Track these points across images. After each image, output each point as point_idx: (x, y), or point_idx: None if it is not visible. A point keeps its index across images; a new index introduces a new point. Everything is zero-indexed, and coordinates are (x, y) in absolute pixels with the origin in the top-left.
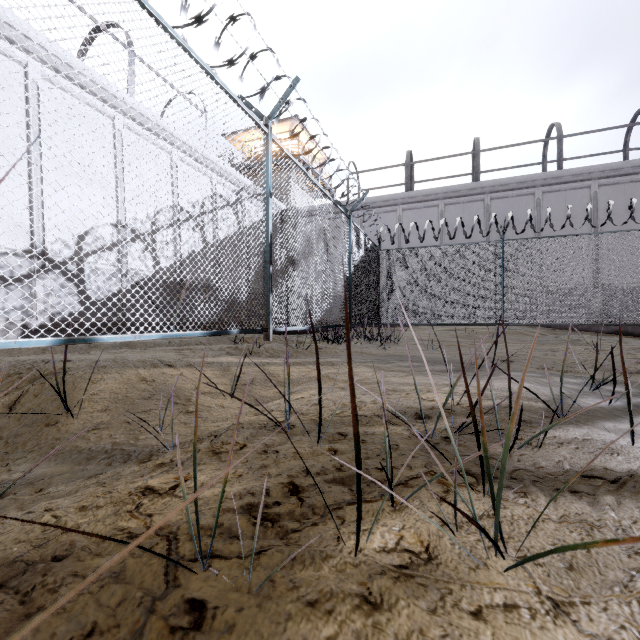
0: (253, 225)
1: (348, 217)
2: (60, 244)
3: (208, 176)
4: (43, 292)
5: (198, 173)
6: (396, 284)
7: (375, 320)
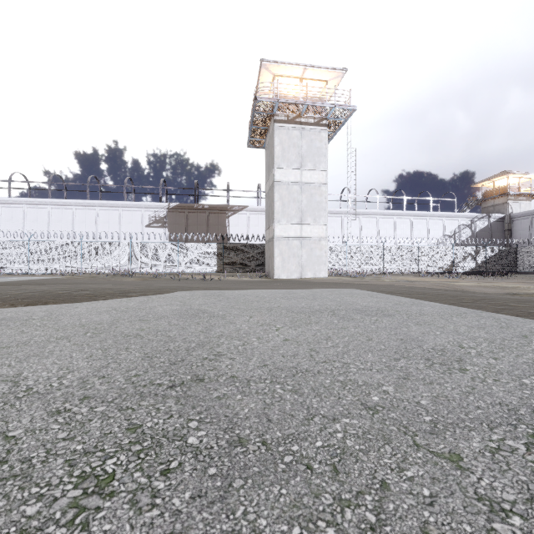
0: (480, 230)
1: (484, 247)
2: None
3: (457, 220)
4: None
5: (452, 221)
6: (523, 258)
7: (510, 270)
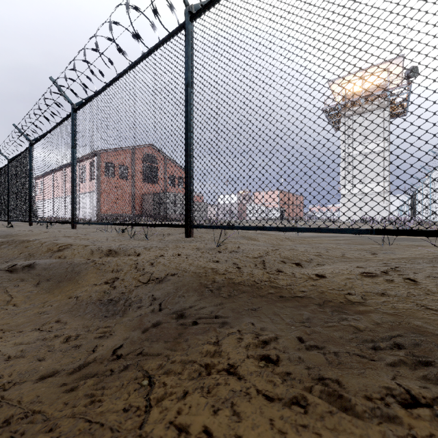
0: None
1: None
2: None
3: None
4: None
5: None
6: None
7: None
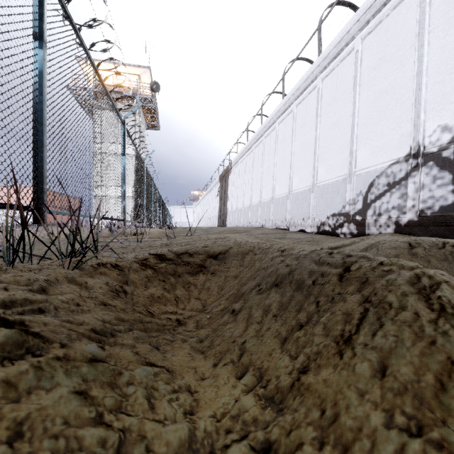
0: None
1: None
2: (439, 132)
3: None
4: (414, 189)
5: None
6: None
7: None
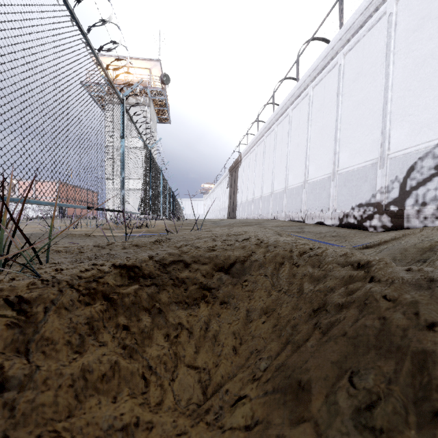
0: None
1: None
2: None
3: None
4: None
5: None
6: None
7: None
